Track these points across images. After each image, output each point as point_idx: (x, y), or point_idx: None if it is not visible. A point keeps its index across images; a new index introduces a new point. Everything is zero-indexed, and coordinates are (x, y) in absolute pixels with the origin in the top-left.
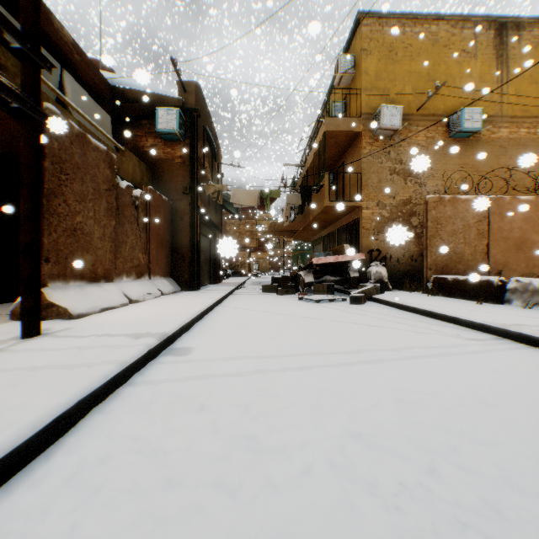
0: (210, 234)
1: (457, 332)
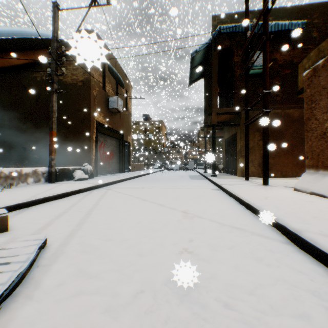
0: None
1: (100, 191)
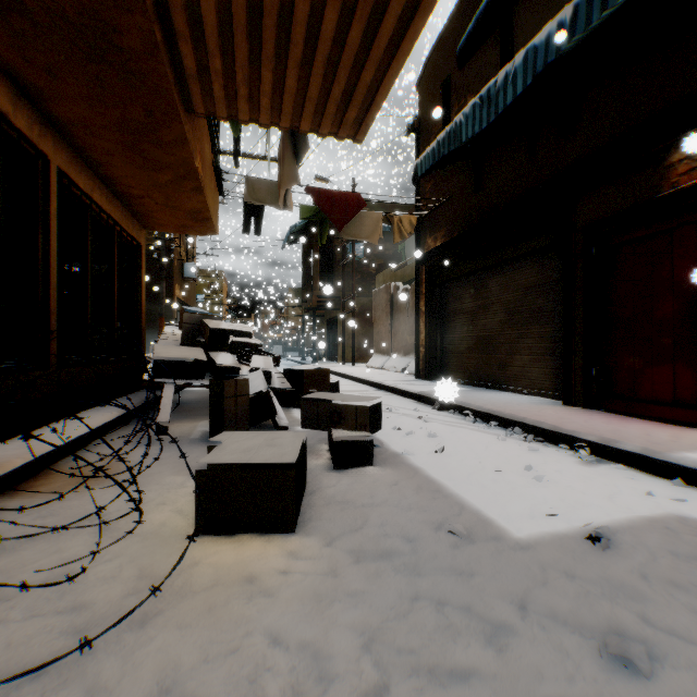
0: (522, 243)
1: None
